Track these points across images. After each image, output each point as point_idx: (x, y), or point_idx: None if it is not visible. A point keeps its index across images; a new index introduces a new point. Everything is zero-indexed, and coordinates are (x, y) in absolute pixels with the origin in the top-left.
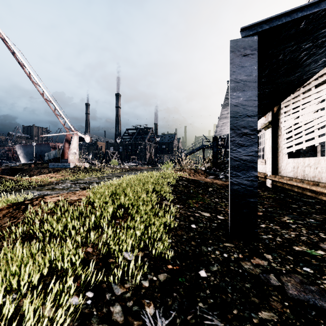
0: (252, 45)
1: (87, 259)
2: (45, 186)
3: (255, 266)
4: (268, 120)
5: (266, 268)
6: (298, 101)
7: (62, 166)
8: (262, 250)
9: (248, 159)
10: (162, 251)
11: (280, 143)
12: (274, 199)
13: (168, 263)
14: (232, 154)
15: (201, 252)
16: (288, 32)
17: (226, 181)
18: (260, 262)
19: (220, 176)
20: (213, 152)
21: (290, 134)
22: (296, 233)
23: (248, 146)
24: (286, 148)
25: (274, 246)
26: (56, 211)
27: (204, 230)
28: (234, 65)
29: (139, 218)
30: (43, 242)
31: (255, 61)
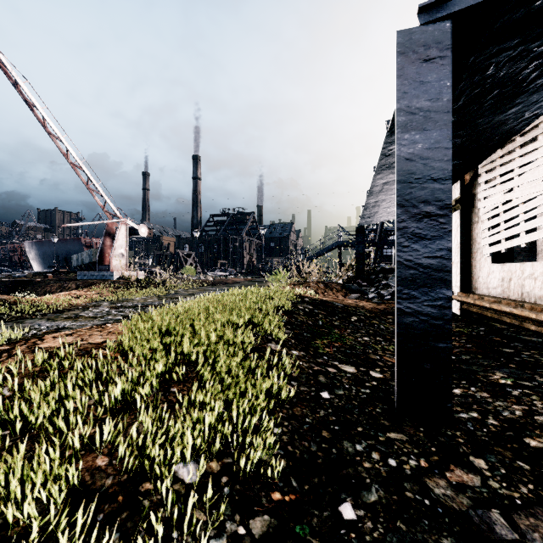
0: (442, 40)
1: (92, 487)
2: (63, 312)
3: (456, 488)
4: (454, 197)
5: (479, 493)
6: (511, 161)
7: (101, 278)
8: (465, 449)
9: (434, 264)
10: (261, 458)
11: (476, 237)
12: (470, 337)
13: (274, 486)
14: (400, 255)
15: (343, 457)
16: (511, 15)
17: (381, 303)
18: (465, 479)
19: (369, 294)
20: (356, 252)
21: (496, 221)
22: (524, 408)
23: (434, 240)
24: (487, 245)
25: (487, 438)
26: (52, 367)
27: (346, 404)
28: (404, 81)
29: (218, 382)
30: (5, 442)
31: (447, 72)
